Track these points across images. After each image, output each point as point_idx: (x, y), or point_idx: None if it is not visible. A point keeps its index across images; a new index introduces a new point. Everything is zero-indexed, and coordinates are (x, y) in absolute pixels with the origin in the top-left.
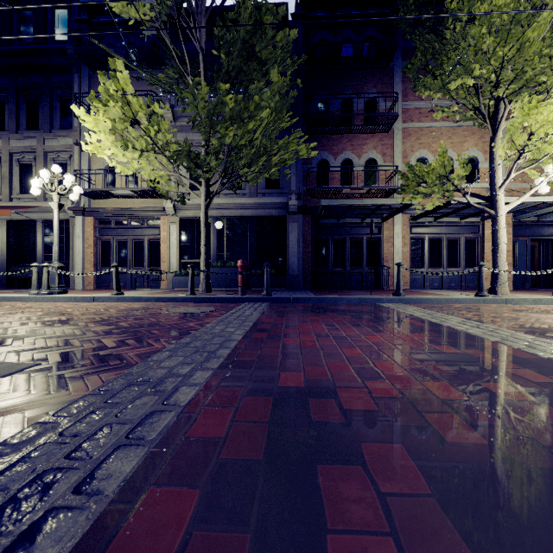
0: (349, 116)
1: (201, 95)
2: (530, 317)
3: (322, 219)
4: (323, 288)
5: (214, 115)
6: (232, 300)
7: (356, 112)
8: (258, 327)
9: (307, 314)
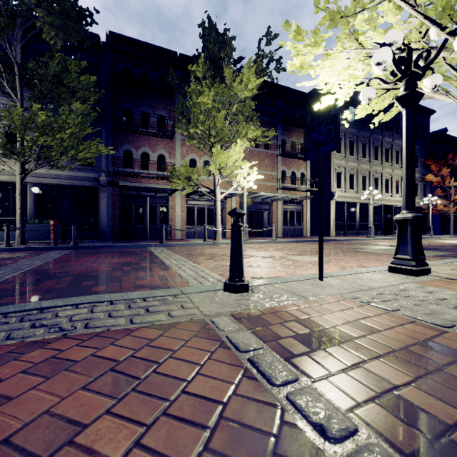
0: (143, 126)
1: (16, 112)
2: (204, 250)
3: (127, 191)
4: (128, 239)
5: (28, 123)
6: (44, 249)
7: (151, 122)
8: (54, 260)
9: (93, 254)
